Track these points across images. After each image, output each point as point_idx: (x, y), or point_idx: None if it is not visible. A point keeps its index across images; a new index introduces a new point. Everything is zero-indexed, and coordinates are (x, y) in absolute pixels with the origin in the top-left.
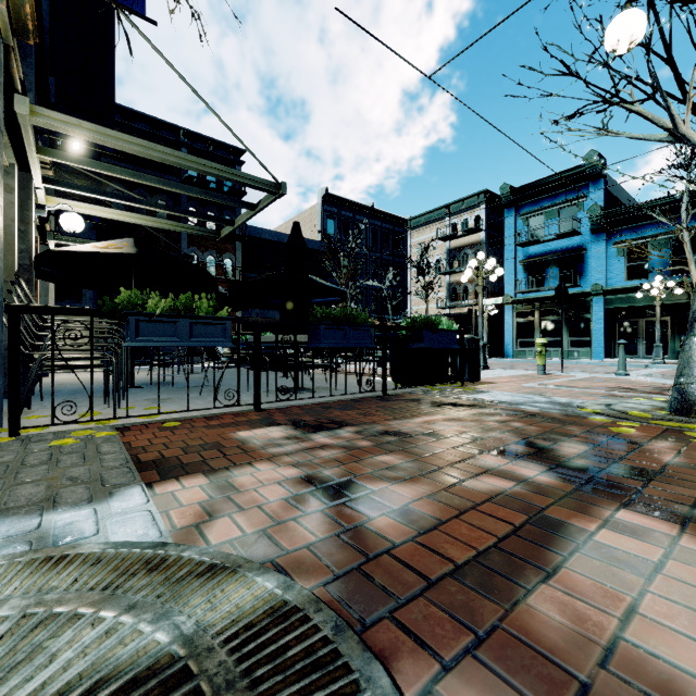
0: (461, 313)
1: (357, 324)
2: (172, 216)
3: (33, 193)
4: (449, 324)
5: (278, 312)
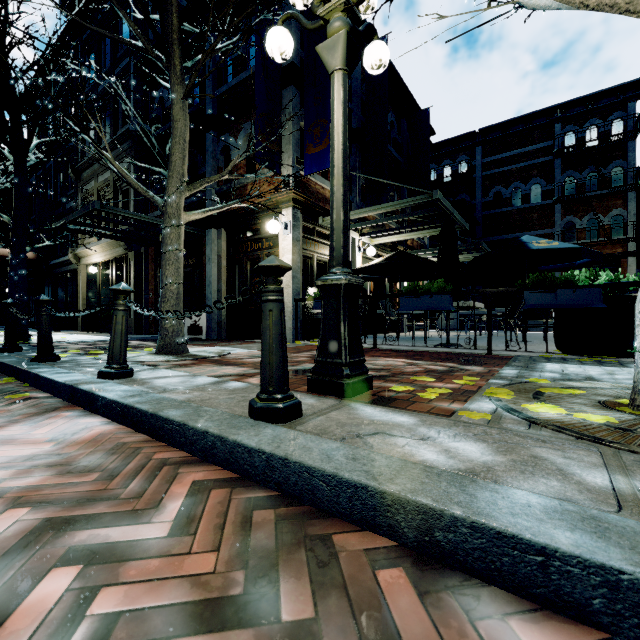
0: None
1: (429, 293)
2: (545, 195)
3: (356, 243)
4: (582, 279)
5: None
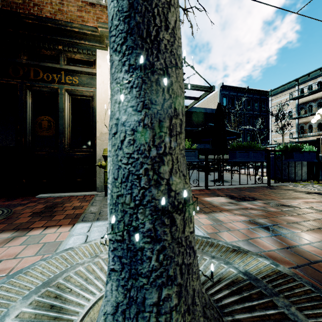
0: (307, 141)
1: (255, 150)
2: None
3: None
4: (310, 148)
5: (199, 144)
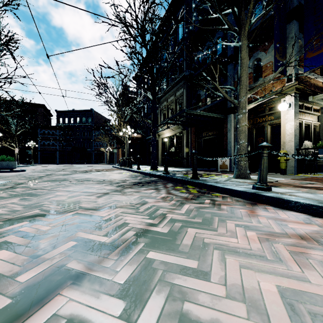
0: None
1: None
2: None
3: None
4: None
5: None
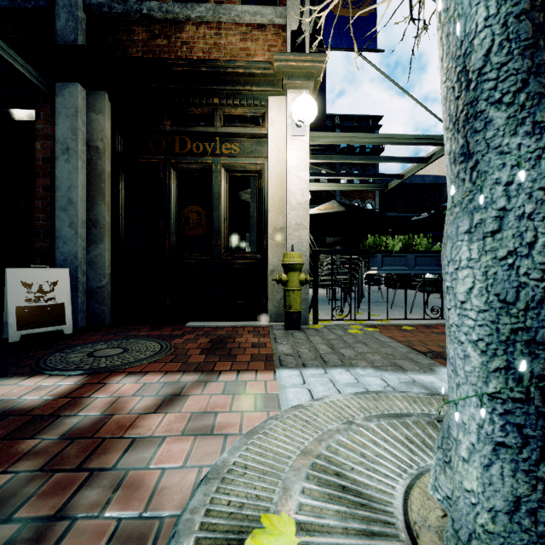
0: None
1: None
2: (330, 180)
3: None
4: None
5: None
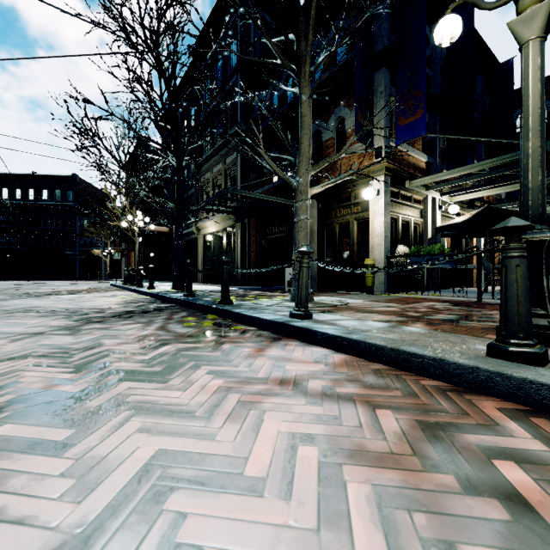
0: None
1: None
2: None
3: (436, 202)
4: None
5: None
